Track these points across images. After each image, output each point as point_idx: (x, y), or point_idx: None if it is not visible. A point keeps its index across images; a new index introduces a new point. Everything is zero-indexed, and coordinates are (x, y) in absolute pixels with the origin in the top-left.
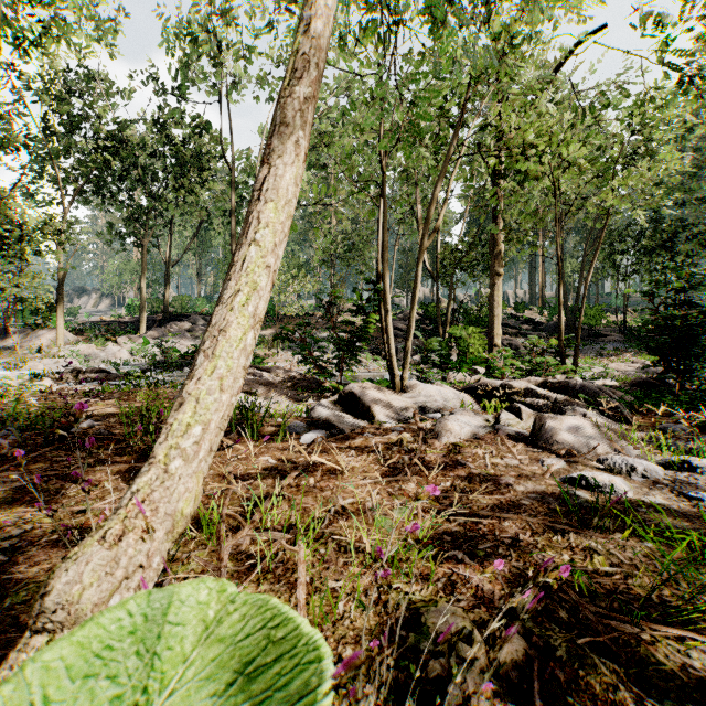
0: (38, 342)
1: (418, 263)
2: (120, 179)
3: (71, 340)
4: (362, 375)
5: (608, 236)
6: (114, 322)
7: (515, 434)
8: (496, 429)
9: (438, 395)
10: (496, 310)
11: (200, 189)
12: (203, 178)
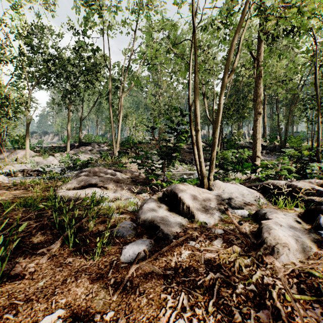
0: (16, 156)
1: (221, 95)
2: (56, 76)
3: (33, 155)
4: (175, 173)
5: (302, 100)
6: (57, 147)
7: None
8: None
9: (236, 192)
10: (258, 135)
11: (95, 81)
12: (97, 77)
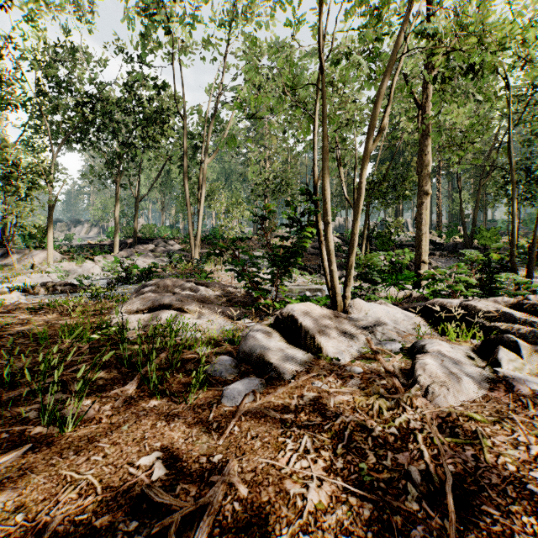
0: (32, 260)
1: (363, 169)
2: (97, 130)
3: (59, 258)
4: (292, 288)
5: (501, 169)
6: (97, 245)
7: (537, 387)
8: (501, 377)
9: (386, 316)
10: (424, 228)
11: (161, 138)
12: (164, 130)
